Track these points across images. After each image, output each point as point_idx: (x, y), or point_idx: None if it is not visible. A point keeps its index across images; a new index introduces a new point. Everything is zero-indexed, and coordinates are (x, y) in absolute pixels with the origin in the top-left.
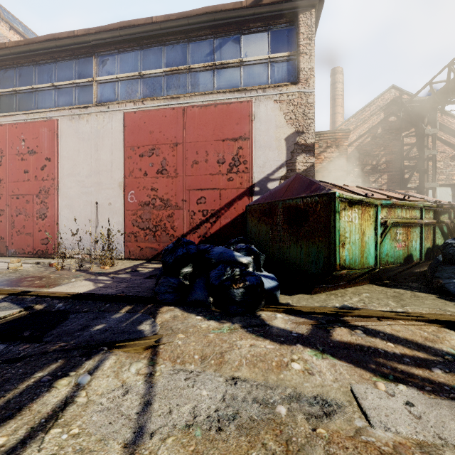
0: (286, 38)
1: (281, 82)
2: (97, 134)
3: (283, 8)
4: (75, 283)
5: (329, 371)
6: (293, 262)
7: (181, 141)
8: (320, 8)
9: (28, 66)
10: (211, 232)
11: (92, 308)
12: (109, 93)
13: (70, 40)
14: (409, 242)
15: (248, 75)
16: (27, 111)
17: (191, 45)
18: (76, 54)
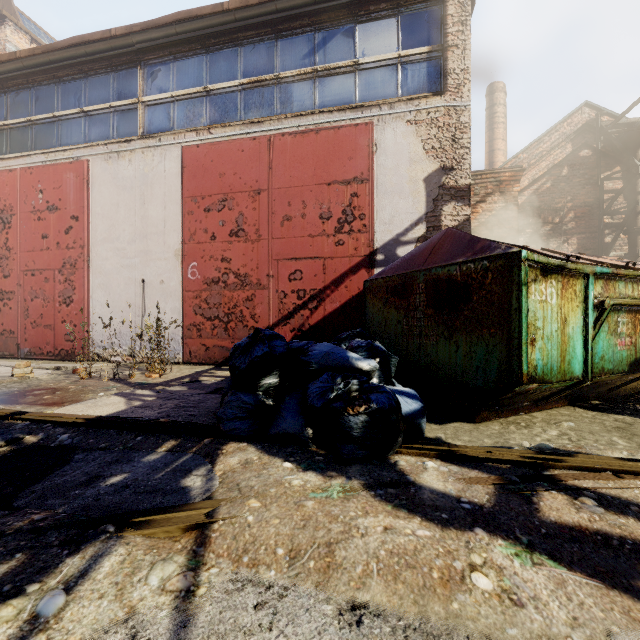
0: (425, 25)
1: (417, 93)
2: (144, 180)
3: None
4: (98, 399)
5: (554, 597)
6: (443, 370)
7: (266, 186)
8: None
9: (47, 85)
10: (310, 323)
11: (113, 442)
12: (162, 119)
13: (105, 44)
14: (638, 338)
15: (367, 85)
16: (46, 150)
17: (281, 43)
18: (114, 64)
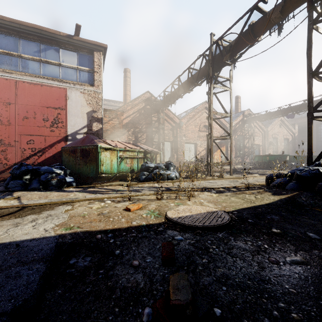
0: (87, 60)
1: (84, 83)
2: None
3: (85, 45)
4: None
5: (81, 194)
6: (84, 173)
7: (14, 102)
8: (105, 52)
9: None
10: (38, 161)
11: None
12: None
13: None
14: (133, 164)
15: (64, 73)
16: None
17: (22, 41)
18: None
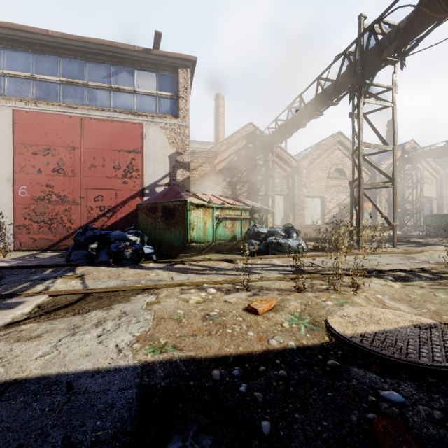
0: (169, 82)
1: (166, 114)
2: None
3: (167, 60)
4: None
5: (166, 274)
6: (167, 241)
7: (79, 146)
8: (193, 68)
9: None
10: (108, 224)
11: (20, 272)
12: None
13: None
14: (234, 229)
15: (140, 103)
16: None
17: (89, 65)
18: None
